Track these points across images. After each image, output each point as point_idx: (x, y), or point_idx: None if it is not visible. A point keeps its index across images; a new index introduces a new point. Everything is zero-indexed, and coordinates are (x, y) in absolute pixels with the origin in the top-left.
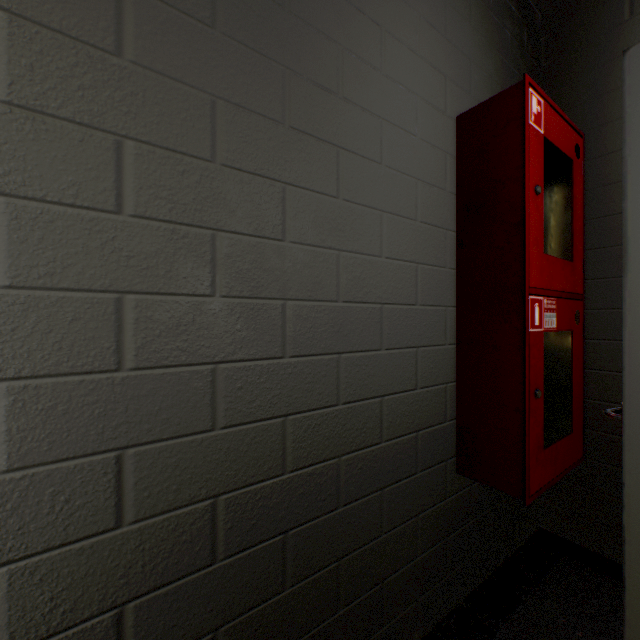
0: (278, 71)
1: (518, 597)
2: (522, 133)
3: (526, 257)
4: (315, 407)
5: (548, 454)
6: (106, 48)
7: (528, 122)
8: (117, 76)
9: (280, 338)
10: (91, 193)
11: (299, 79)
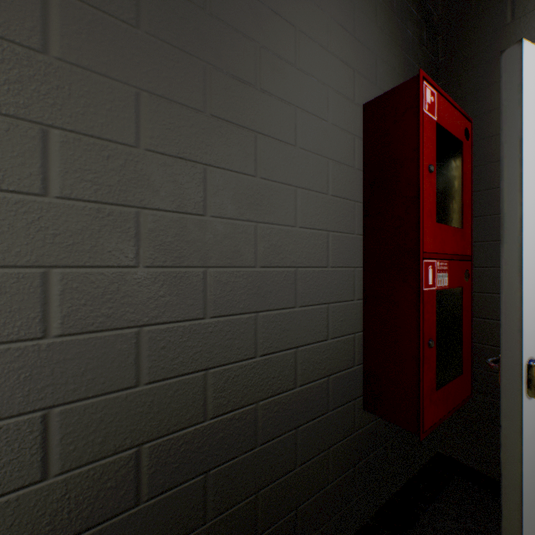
0: (200, 66)
1: (416, 515)
2: (417, 120)
3: (421, 227)
4: (234, 360)
5: (441, 394)
6: (32, 46)
7: (423, 110)
8: (43, 71)
9: (201, 301)
10: (17, 178)
11: (219, 73)
